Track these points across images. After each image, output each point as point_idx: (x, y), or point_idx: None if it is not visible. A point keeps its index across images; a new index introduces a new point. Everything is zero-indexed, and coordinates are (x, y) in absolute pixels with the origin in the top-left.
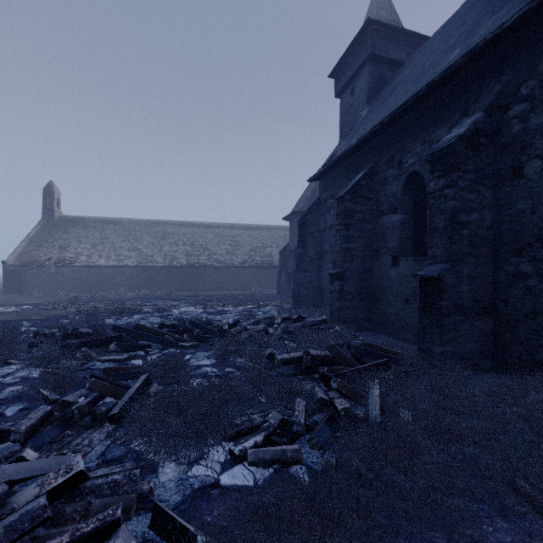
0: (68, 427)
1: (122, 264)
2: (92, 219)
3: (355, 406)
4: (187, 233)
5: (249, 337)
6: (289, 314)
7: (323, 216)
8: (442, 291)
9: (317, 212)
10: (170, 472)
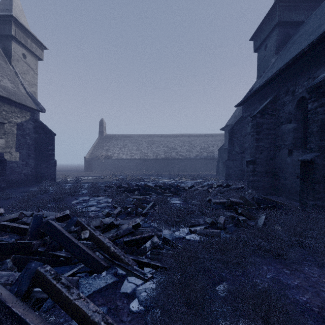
0: (128, 215)
1: (133, 157)
2: (119, 135)
3: (250, 222)
4: (164, 140)
5: (198, 193)
6: (221, 183)
7: (244, 127)
8: (314, 168)
9: (241, 125)
10: (167, 232)
